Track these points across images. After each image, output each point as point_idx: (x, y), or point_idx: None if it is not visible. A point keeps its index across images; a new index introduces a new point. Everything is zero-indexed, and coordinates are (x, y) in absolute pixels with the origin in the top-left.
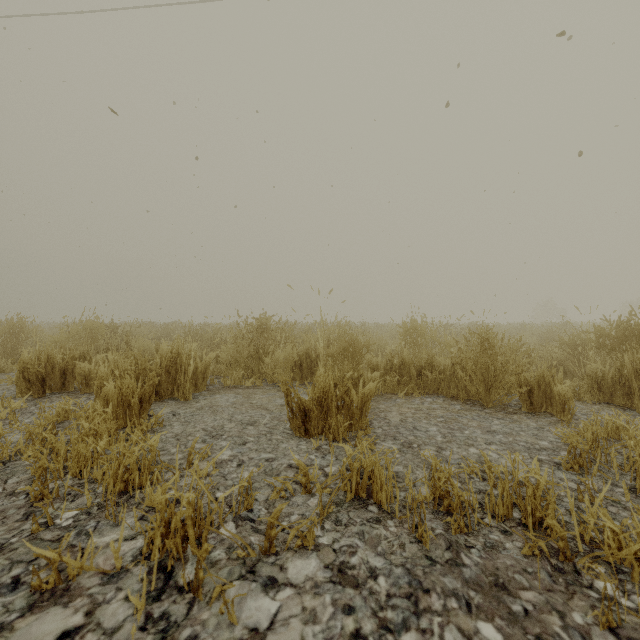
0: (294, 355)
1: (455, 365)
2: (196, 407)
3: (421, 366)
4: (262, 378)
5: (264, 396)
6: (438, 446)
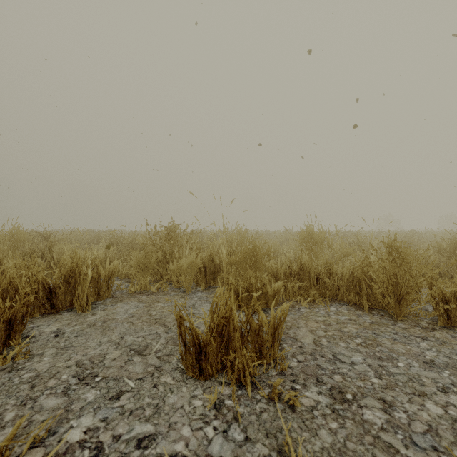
0: (197, 262)
1: (356, 272)
2: (88, 322)
3: (320, 272)
4: (169, 282)
5: (166, 305)
6: (381, 398)
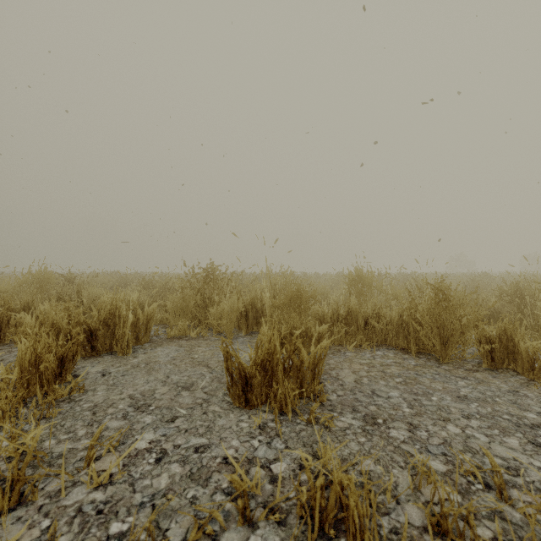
0: (239, 305)
1: (404, 316)
2: (131, 364)
3: (368, 316)
4: (208, 328)
5: (207, 349)
6: (408, 422)
